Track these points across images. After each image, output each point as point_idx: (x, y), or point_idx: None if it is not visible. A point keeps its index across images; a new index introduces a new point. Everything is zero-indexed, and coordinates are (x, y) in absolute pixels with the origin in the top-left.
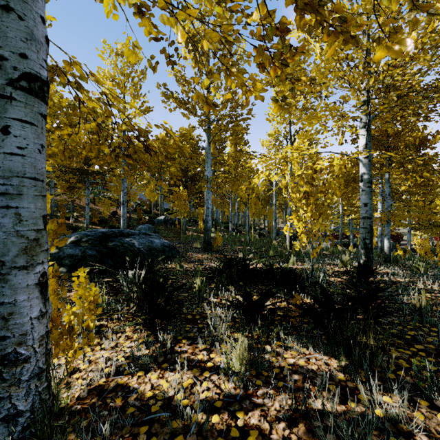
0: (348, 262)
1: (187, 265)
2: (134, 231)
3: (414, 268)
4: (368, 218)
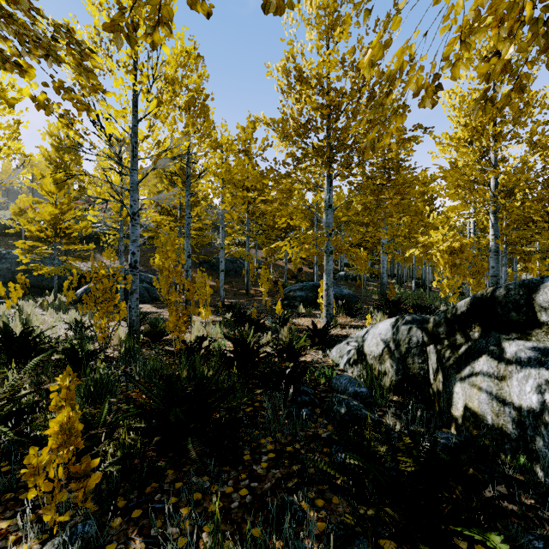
0: None
1: (365, 306)
2: None
3: None
4: (494, 277)
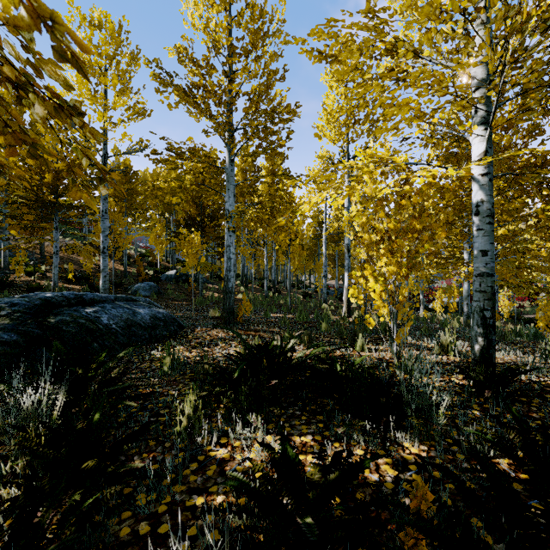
0: (451, 346)
1: (188, 353)
2: (106, 295)
3: (549, 354)
4: (488, 276)
